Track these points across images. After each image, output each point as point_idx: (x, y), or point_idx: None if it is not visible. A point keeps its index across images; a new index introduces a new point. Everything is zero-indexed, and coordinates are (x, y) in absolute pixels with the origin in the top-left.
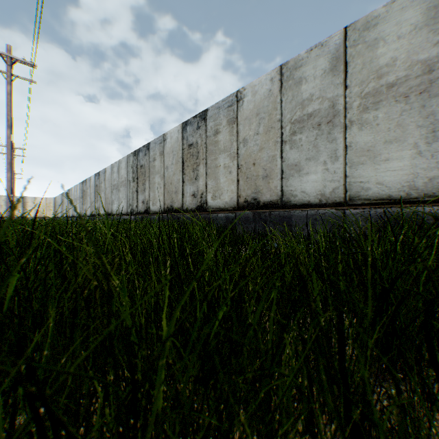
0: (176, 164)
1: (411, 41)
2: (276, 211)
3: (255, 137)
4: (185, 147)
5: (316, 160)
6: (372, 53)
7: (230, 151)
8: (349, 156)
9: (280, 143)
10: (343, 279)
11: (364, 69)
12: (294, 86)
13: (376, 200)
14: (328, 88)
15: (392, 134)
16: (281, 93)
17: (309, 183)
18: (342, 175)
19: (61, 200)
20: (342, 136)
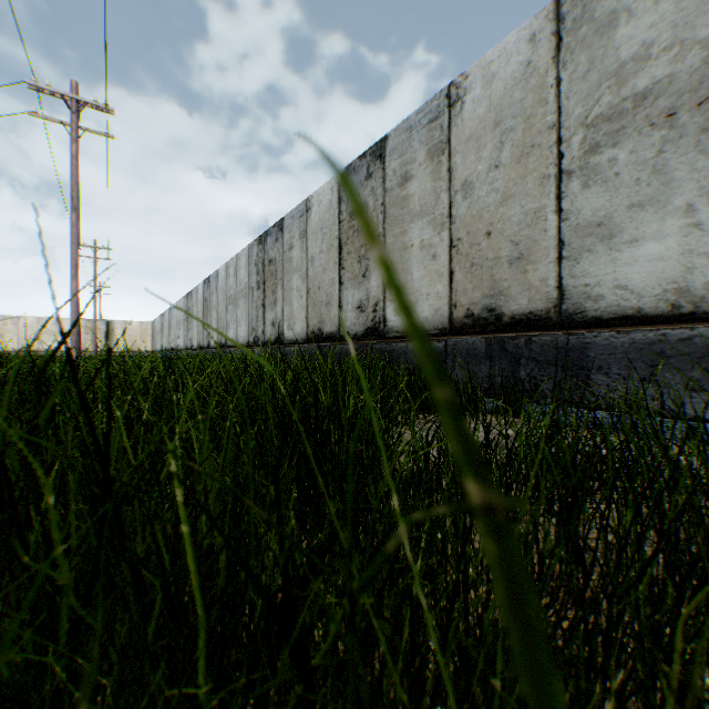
0: (328, 251)
1: None
2: (545, 335)
3: (491, 175)
4: (344, 217)
5: (661, 206)
6: None
7: (433, 212)
8: None
9: (554, 179)
10: None
11: None
12: (594, 36)
13: None
14: (701, 15)
15: None
16: (558, 63)
17: (637, 264)
18: None
19: (160, 325)
20: None
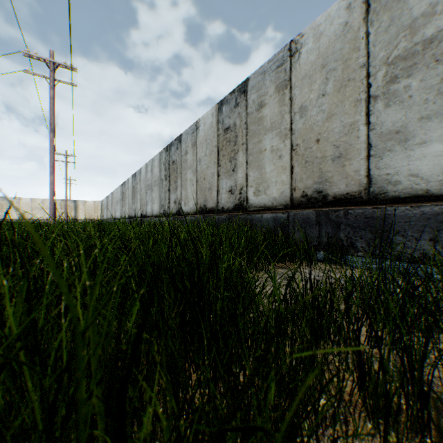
0: (210, 154)
1: None
2: (358, 209)
3: (319, 101)
4: (220, 132)
5: None
6: None
7: (279, 127)
8: None
9: (364, 102)
10: None
11: None
12: (393, 1)
13: None
14: None
15: None
16: (367, 22)
17: (425, 159)
18: None
19: (106, 203)
20: None
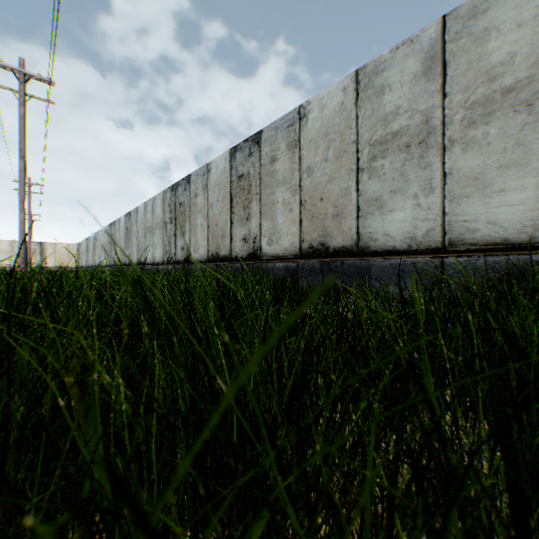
0: (223, 200)
1: (536, 29)
2: (351, 260)
3: (323, 164)
4: (234, 179)
5: (404, 193)
6: (481, 49)
7: (290, 183)
8: (449, 186)
9: (355, 172)
10: (482, 380)
11: (470, 70)
12: (374, 96)
13: (487, 245)
14: (420, 98)
15: (509, 155)
16: (357, 107)
17: (393, 223)
18: (439, 212)
19: (86, 246)
20: (439, 161)
